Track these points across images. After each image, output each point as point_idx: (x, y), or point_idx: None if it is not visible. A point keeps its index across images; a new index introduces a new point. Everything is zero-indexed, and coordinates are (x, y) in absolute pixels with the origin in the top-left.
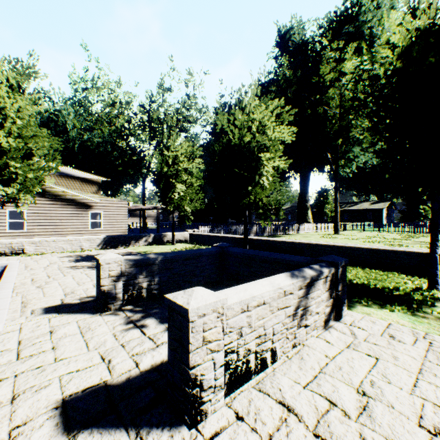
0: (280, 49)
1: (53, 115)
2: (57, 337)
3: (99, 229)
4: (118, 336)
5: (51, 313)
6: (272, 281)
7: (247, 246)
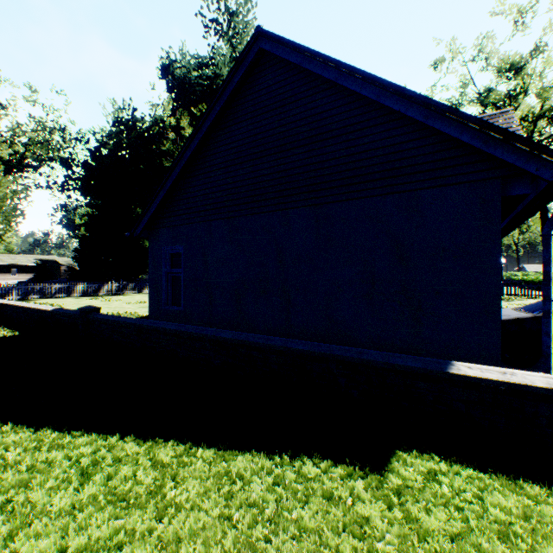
0: (167, 81)
1: None
2: None
3: None
4: None
5: None
6: None
7: None
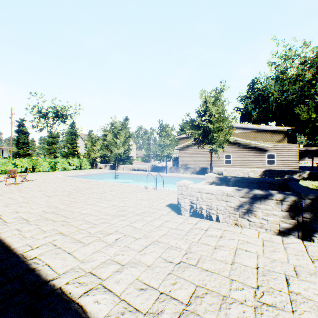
0: None
1: (260, 92)
2: None
3: (272, 166)
4: None
5: None
6: (221, 187)
7: None
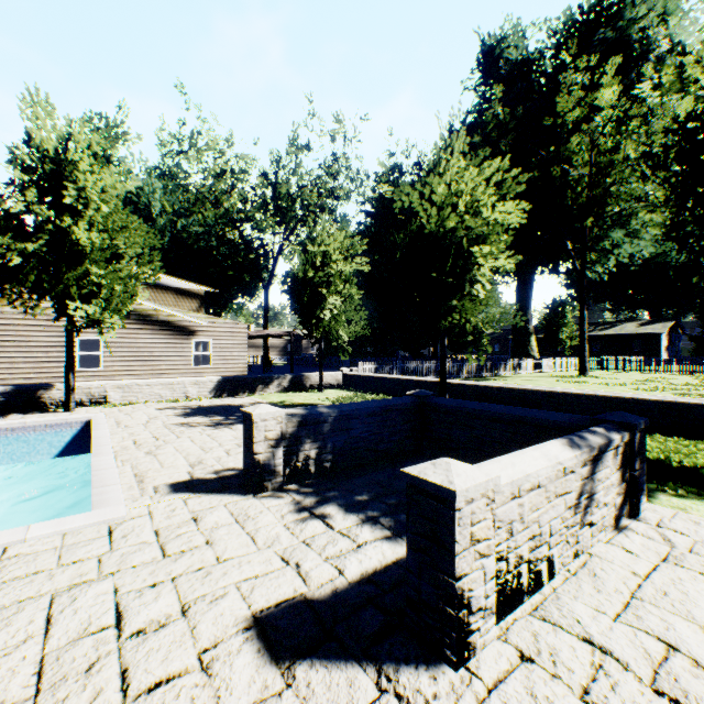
0: (485, 73)
1: (131, 194)
2: (206, 528)
3: (206, 367)
4: (294, 529)
5: (182, 492)
6: (545, 452)
7: (445, 395)
